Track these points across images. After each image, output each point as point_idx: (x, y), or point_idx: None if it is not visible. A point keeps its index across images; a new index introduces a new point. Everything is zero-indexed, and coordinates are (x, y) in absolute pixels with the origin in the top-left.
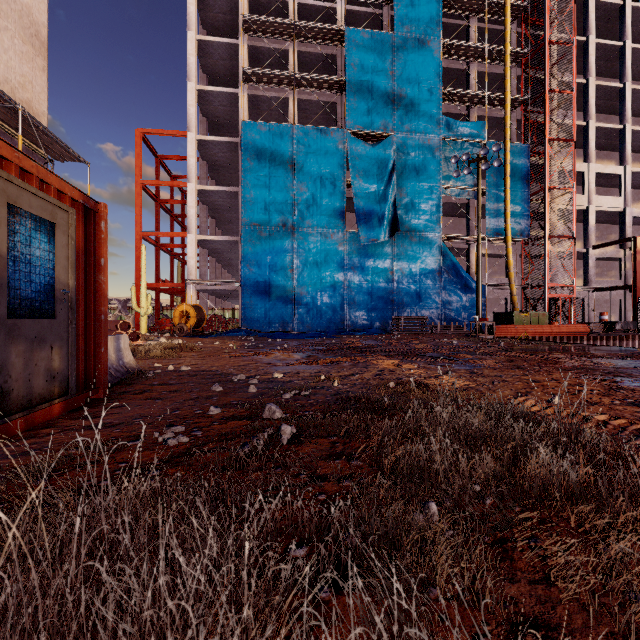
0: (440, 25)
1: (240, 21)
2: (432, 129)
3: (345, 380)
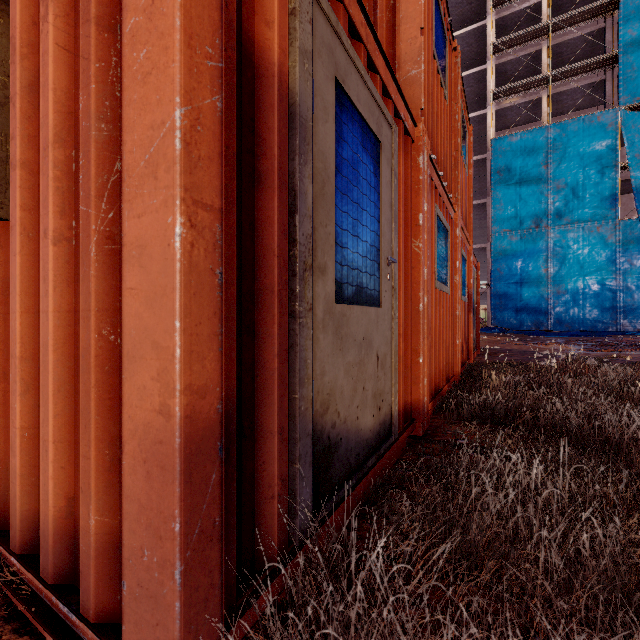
0: None
1: (488, 47)
2: None
3: (635, 358)
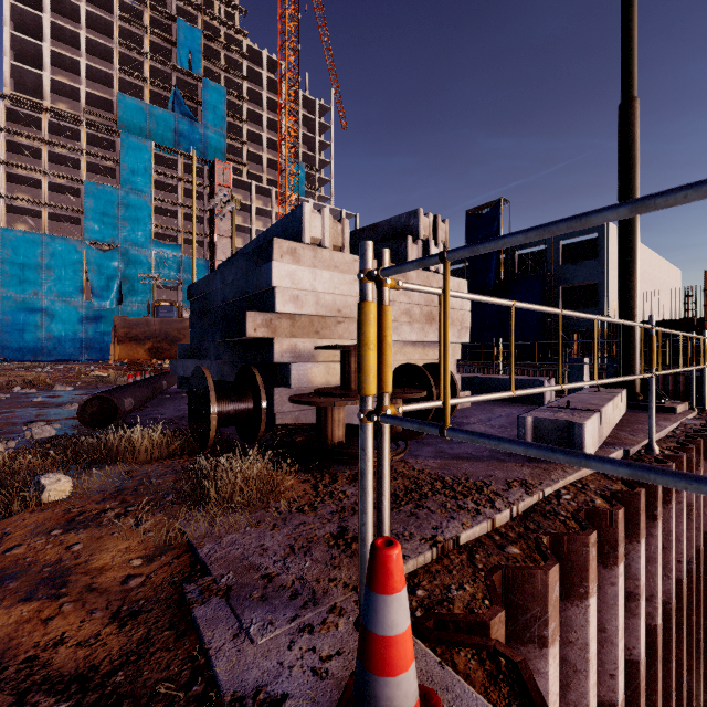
0: (152, 188)
1: None
2: (147, 246)
3: None
